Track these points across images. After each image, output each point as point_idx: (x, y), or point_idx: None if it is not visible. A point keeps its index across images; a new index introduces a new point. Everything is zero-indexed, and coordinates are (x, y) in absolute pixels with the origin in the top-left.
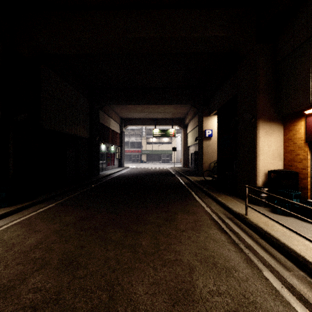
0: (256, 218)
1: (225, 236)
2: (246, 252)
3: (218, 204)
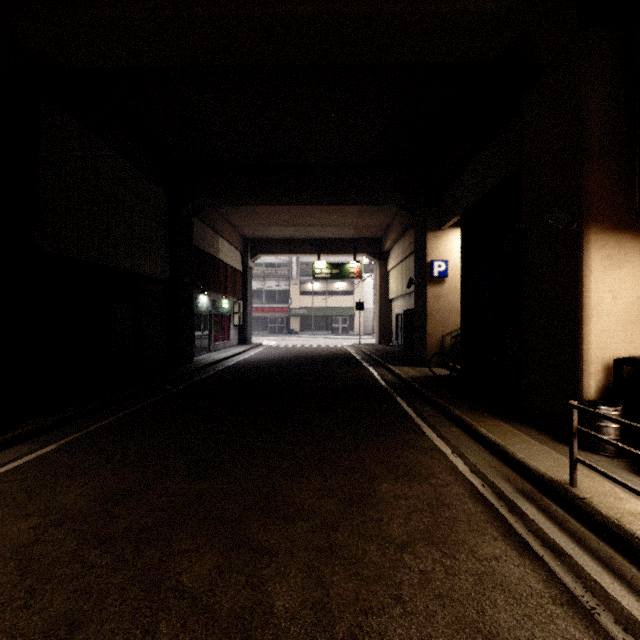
0: (605, 498)
1: (536, 571)
2: None
3: (480, 443)
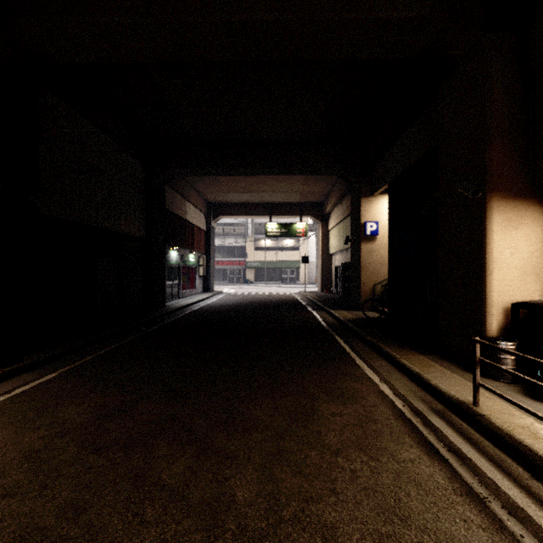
0: (501, 415)
1: (443, 470)
2: (516, 531)
3: (402, 372)
